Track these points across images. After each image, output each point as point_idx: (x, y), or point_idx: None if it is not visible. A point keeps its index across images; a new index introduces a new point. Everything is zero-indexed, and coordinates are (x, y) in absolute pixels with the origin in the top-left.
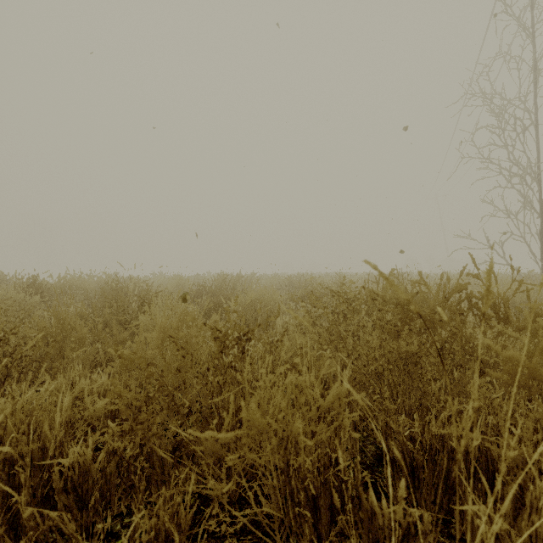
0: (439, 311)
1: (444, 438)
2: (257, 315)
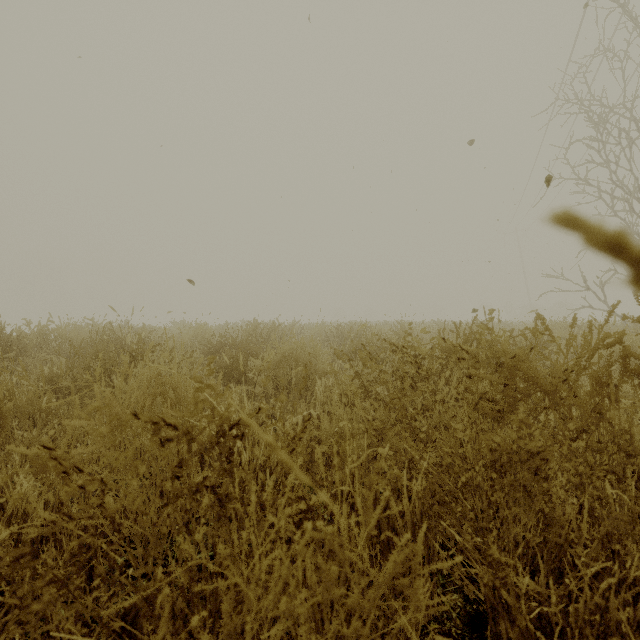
0: (573, 380)
1: (607, 627)
2: (291, 376)
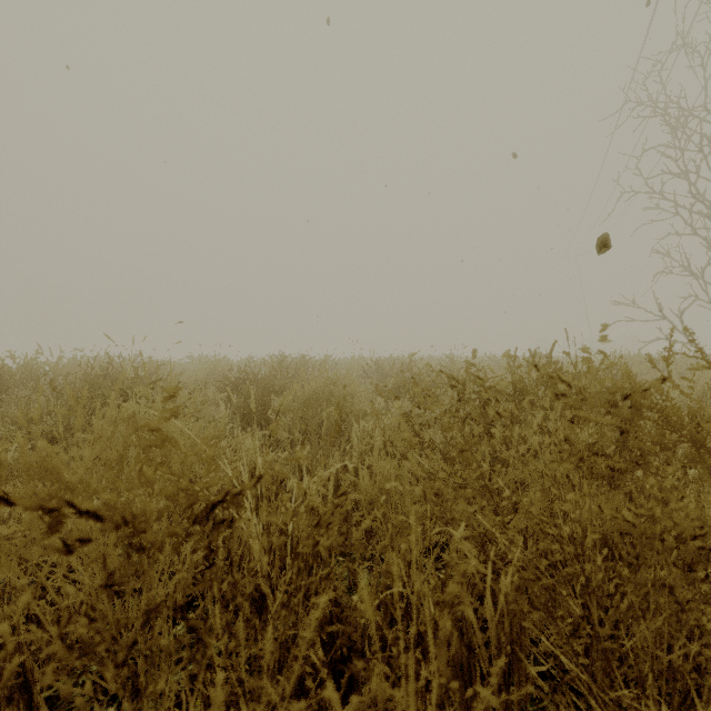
0: None
1: None
2: (322, 418)
